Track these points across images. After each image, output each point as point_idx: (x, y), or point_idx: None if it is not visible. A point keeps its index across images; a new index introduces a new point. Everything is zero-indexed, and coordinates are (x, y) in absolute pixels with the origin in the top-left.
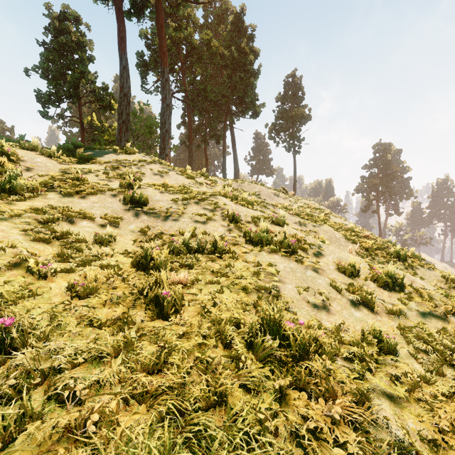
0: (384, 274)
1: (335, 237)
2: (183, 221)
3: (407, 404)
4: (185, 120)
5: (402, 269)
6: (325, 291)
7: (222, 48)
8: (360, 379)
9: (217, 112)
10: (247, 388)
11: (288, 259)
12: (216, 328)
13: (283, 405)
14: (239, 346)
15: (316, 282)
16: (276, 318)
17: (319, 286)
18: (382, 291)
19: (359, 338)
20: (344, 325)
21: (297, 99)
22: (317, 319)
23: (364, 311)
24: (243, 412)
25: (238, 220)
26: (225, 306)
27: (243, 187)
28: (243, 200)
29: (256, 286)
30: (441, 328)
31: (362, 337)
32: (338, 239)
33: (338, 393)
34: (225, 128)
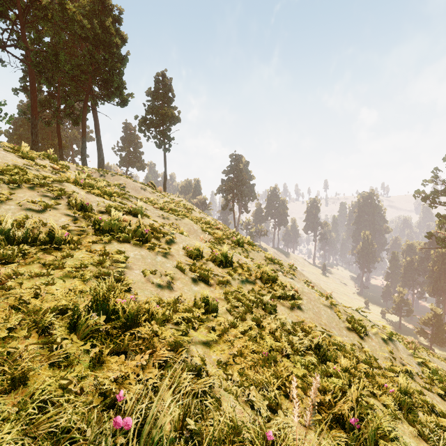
0: (220, 255)
1: (193, 229)
2: (6, 209)
3: (215, 344)
4: (26, 86)
5: (240, 253)
6: (172, 273)
7: (82, 17)
8: (184, 336)
9: (74, 88)
10: (60, 365)
11: (141, 247)
12: (32, 318)
13: (98, 369)
14: (58, 330)
15: (164, 266)
16: (106, 297)
17: (167, 269)
18: (218, 269)
19: (193, 306)
20: (181, 298)
21: (167, 99)
22: (159, 297)
23: (201, 285)
24: (45, 385)
25: (89, 209)
26: (52, 297)
27: (106, 177)
28: (99, 190)
29: (97, 273)
30: (251, 289)
31: (195, 304)
32: (196, 231)
33: (158, 348)
34: (85, 108)
